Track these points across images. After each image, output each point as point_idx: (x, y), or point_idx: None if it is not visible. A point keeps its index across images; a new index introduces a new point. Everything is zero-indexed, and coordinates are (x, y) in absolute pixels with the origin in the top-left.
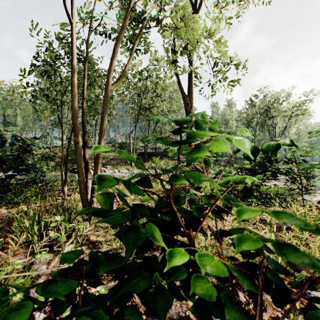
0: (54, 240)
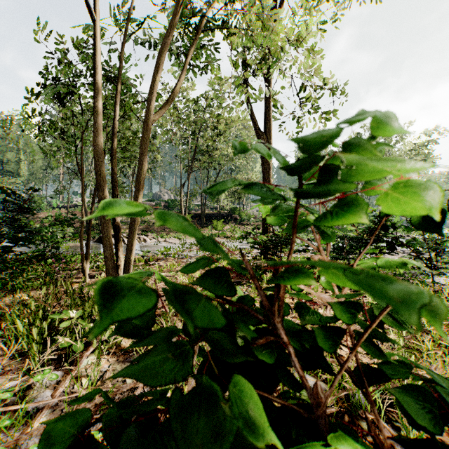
0: (67, 348)
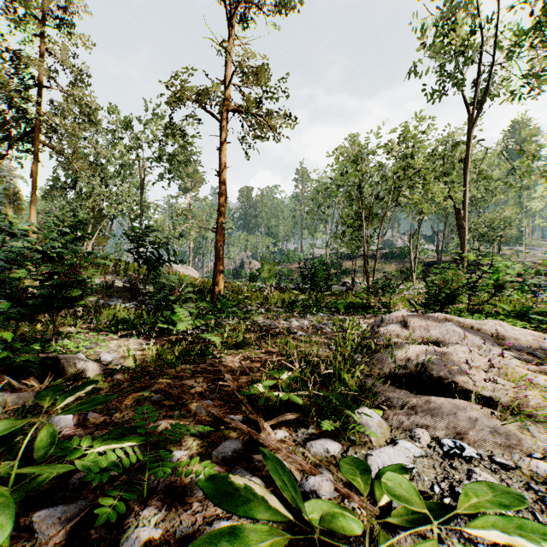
0: None
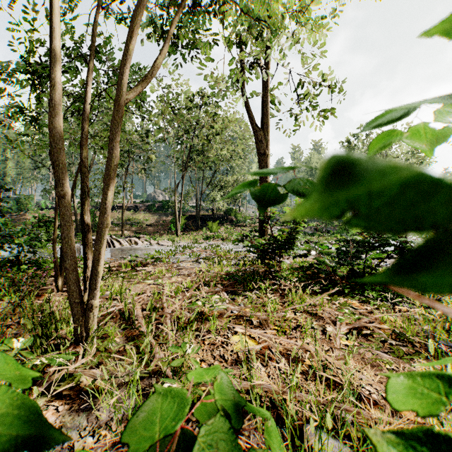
0: None
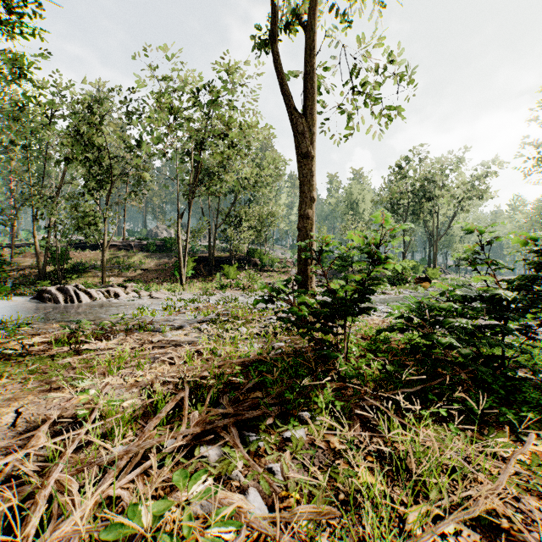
0: None
